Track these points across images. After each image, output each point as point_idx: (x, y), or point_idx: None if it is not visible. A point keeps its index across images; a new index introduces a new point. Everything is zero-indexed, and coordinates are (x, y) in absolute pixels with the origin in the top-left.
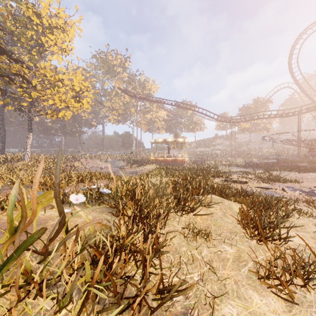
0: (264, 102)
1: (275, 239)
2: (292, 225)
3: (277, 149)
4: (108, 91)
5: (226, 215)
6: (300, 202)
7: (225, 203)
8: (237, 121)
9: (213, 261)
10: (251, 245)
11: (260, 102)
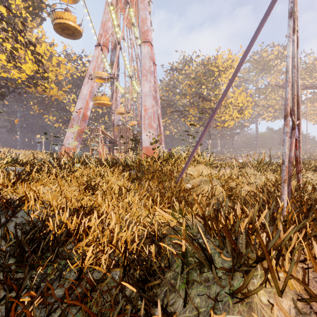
0: None
1: None
2: None
3: None
4: (262, 90)
5: None
6: None
7: None
8: None
9: None
10: None
11: None
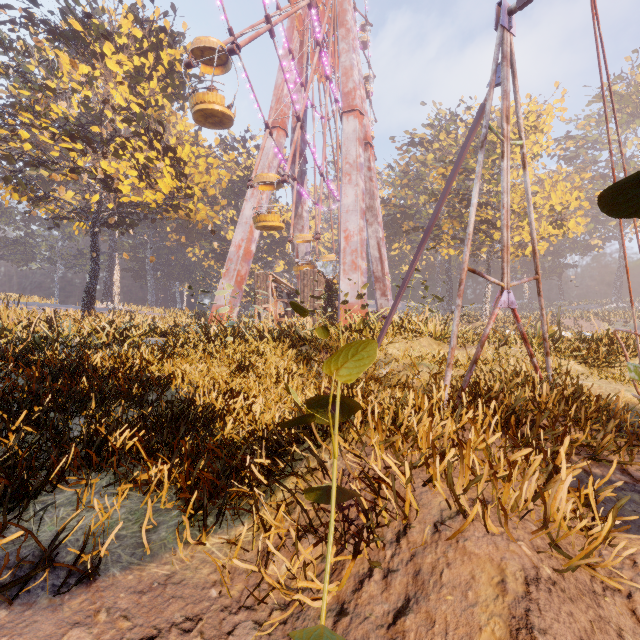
0: None
1: None
2: None
3: None
4: (634, 162)
5: None
6: None
7: None
8: None
9: None
10: None
11: None
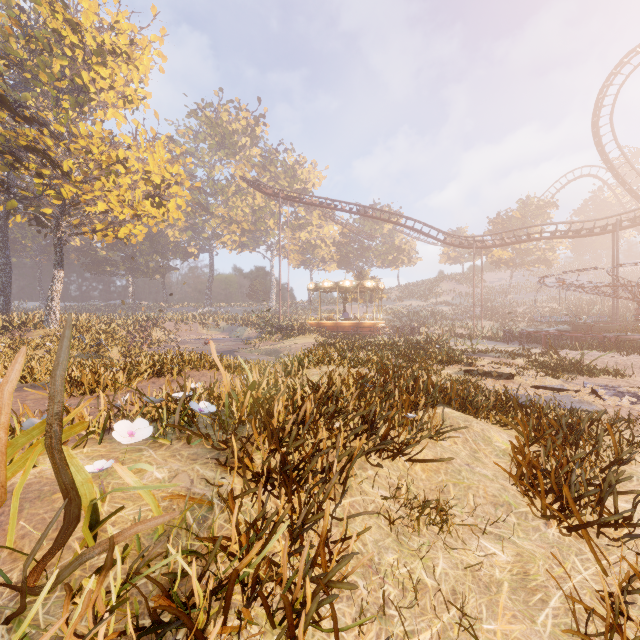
0: (541, 206)
1: (604, 526)
2: (633, 485)
3: (568, 302)
4: (221, 185)
5: (478, 457)
6: (638, 424)
7: (475, 427)
8: (485, 245)
9: (464, 592)
10: (547, 541)
11: (533, 207)
